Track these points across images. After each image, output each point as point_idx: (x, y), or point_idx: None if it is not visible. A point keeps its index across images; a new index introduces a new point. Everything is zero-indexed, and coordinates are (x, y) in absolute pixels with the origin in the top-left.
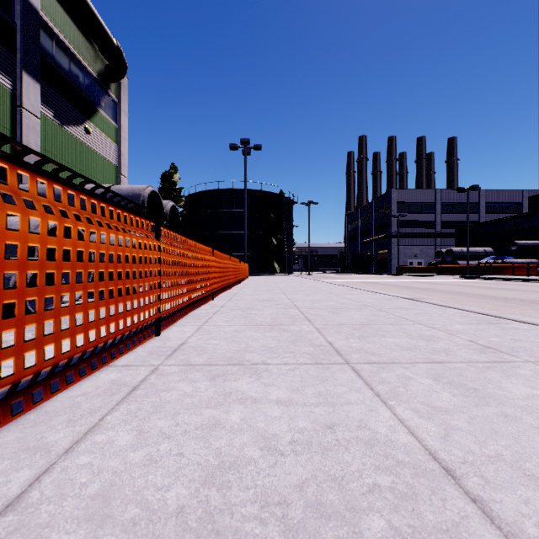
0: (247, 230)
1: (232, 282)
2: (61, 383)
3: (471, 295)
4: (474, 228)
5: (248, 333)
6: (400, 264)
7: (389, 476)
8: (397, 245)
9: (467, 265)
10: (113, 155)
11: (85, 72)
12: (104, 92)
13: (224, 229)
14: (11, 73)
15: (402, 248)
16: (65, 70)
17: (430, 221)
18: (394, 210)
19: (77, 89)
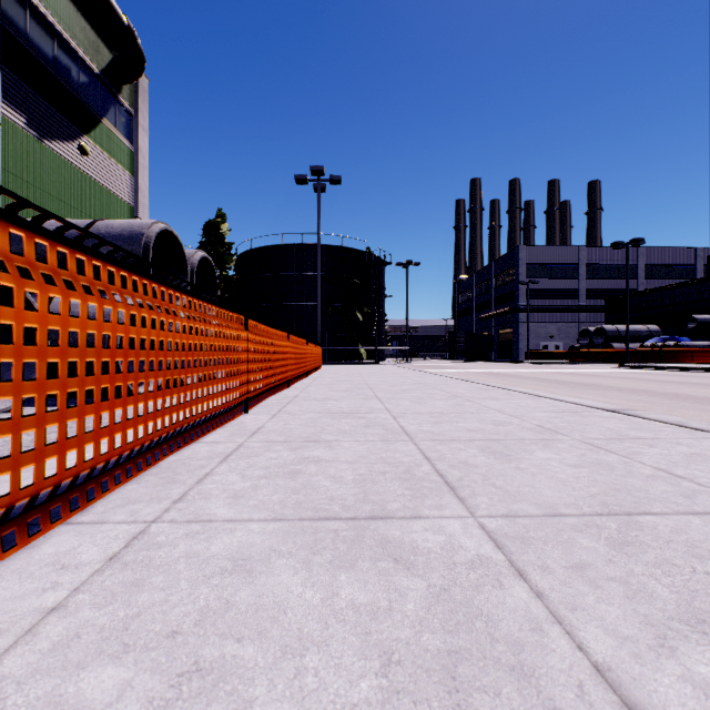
0: (322, 301)
1: (291, 376)
2: None
3: (672, 396)
4: (632, 299)
5: (277, 577)
6: (530, 347)
7: None
8: (526, 322)
9: (627, 349)
10: (125, 189)
11: (80, 64)
12: (112, 96)
13: (290, 299)
14: None
15: (533, 327)
16: (46, 57)
17: (571, 290)
18: (522, 274)
19: (67, 87)
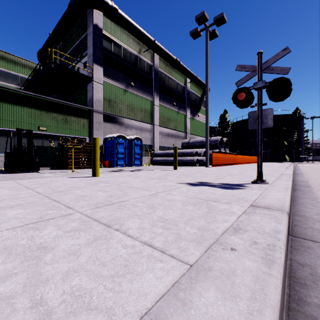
0: (266, 138)
1: (243, 162)
2: (220, 166)
3: None
4: None
5: (237, 166)
6: None
7: (237, 167)
8: None
9: None
10: (204, 120)
11: (197, 97)
12: (202, 100)
13: (252, 138)
14: (185, 110)
15: None
16: (193, 100)
17: None
18: None
19: (196, 104)
